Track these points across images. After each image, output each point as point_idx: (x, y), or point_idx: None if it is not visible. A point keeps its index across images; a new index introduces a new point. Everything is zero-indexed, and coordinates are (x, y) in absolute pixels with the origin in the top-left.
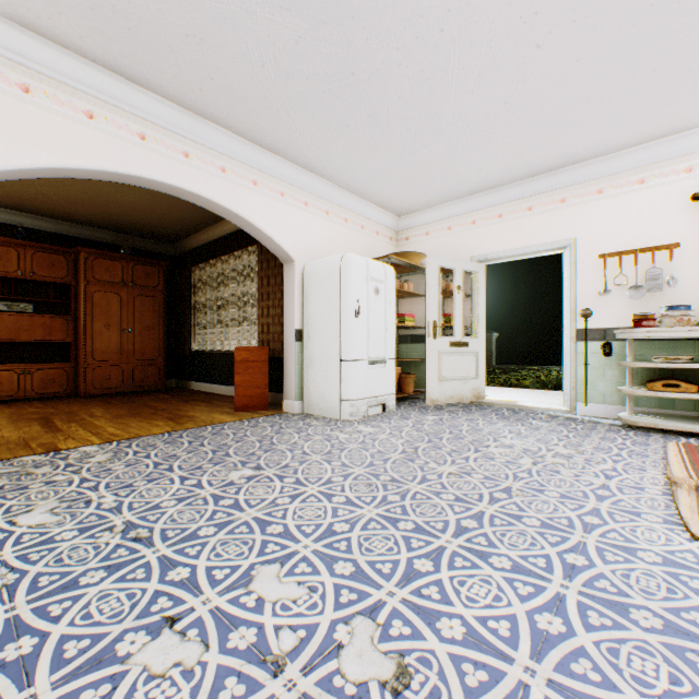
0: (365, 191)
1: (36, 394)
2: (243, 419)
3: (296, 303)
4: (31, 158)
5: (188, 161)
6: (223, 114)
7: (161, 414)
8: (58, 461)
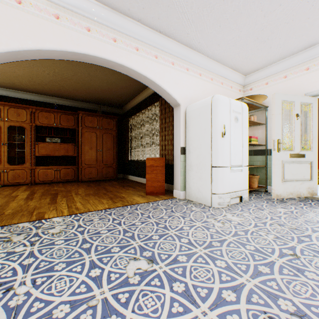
0: (225, 58)
1: (61, 180)
2: (149, 202)
3: (181, 130)
4: (22, 43)
5: (115, 43)
6: (135, 8)
7: (107, 194)
8: (33, 229)
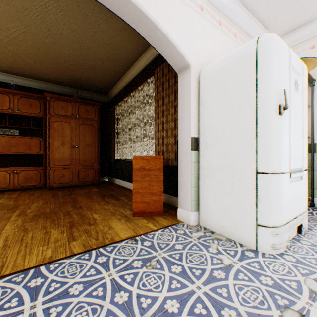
0: None
1: (20, 186)
2: (135, 236)
3: (191, 109)
4: None
5: None
6: None
7: (70, 215)
8: None
